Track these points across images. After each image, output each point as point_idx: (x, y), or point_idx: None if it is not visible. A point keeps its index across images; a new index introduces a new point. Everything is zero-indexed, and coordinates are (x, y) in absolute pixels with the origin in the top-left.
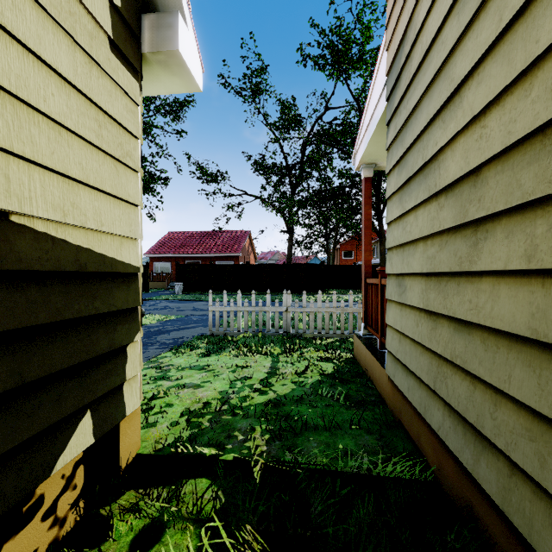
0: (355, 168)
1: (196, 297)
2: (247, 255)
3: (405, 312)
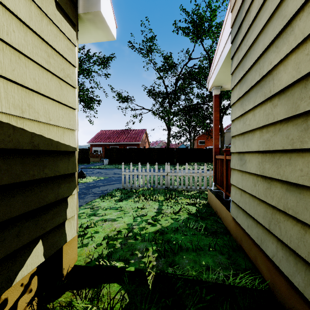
0: (209, 89)
1: (115, 166)
2: (144, 143)
3: (245, 177)
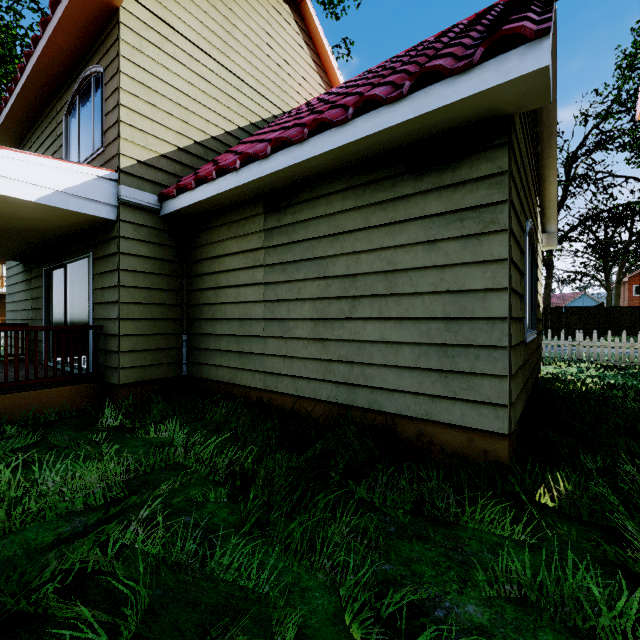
0: None
1: None
2: None
3: None
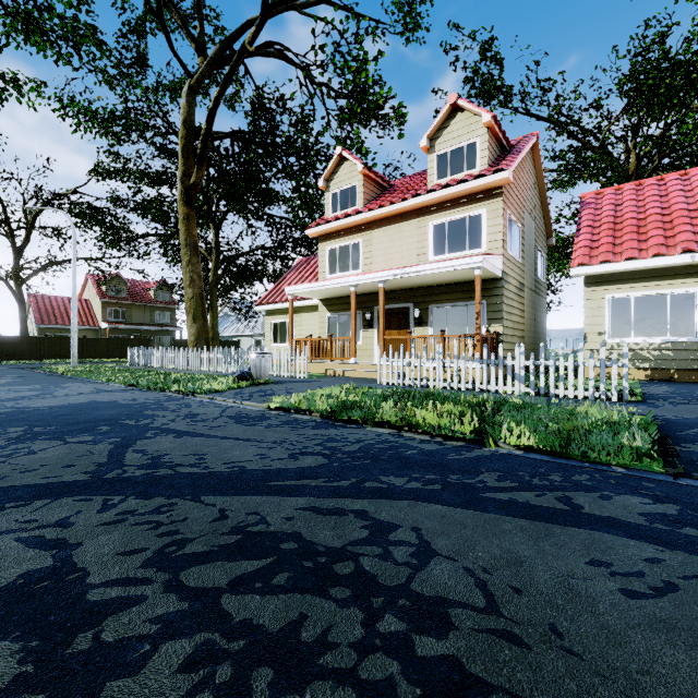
0: (483, 266)
1: None
2: None
3: (507, 344)
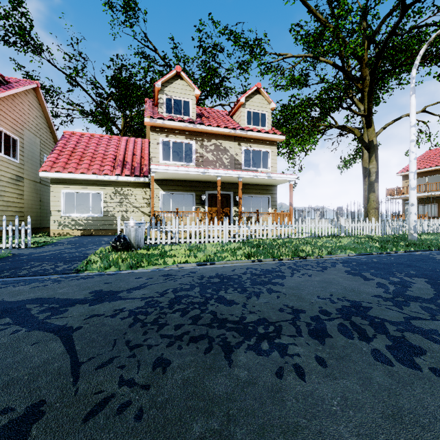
0: None
1: None
2: None
3: None
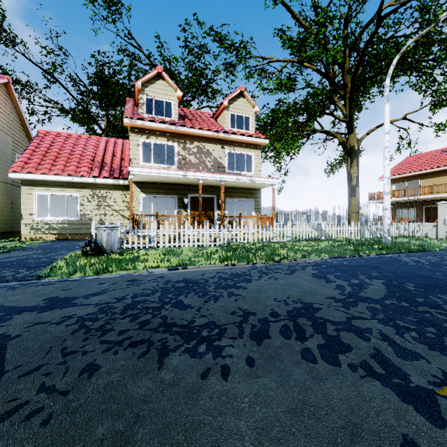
0: None
1: None
2: None
3: None
